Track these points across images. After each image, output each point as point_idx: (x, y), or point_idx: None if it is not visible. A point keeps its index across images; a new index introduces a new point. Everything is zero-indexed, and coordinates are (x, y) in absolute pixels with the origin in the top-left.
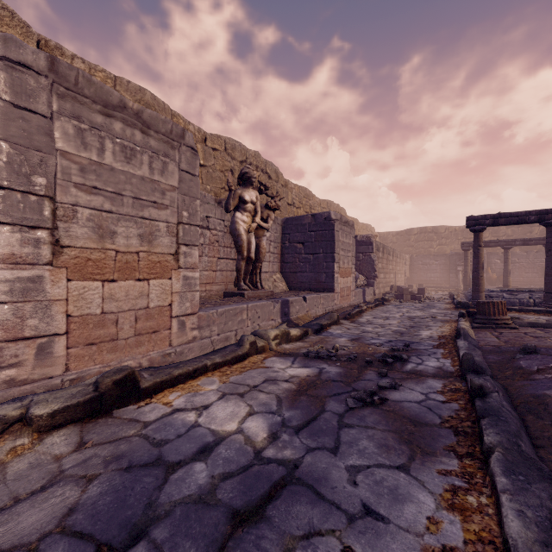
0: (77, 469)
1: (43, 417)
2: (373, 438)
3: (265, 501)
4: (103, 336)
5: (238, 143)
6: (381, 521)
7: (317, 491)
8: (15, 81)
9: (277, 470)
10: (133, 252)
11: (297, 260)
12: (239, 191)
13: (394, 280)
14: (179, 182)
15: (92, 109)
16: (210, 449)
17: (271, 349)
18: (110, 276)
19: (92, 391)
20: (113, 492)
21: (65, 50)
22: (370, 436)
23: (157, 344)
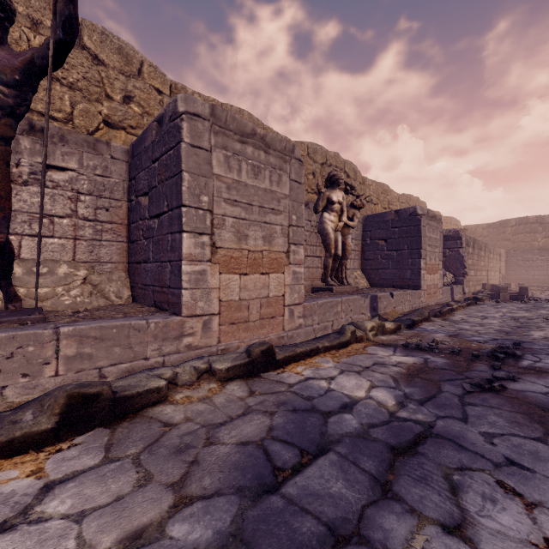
0: (258, 407)
1: (222, 370)
2: (500, 415)
3: (413, 444)
4: (239, 318)
5: (319, 147)
6: (527, 470)
7: (458, 443)
8: (191, 128)
9: (415, 426)
10: (258, 251)
11: (378, 256)
12: (327, 192)
13: (486, 278)
14: (290, 190)
15: (234, 140)
16: (349, 407)
17: (368, 339)
18: (244, 270)
19: (247, 357)
20: (292, 422)
21: (188, 89)
22: (497, 414)
23: (274, 328)
